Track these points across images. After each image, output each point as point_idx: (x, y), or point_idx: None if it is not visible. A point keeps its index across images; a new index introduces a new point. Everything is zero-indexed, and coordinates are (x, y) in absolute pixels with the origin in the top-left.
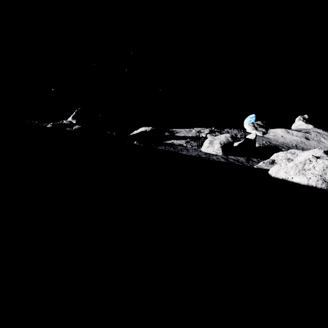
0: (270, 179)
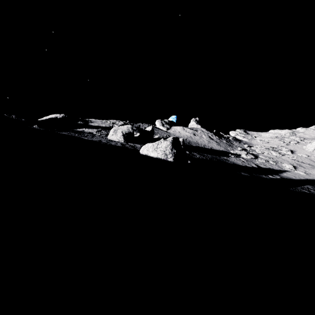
0: (140, 155)
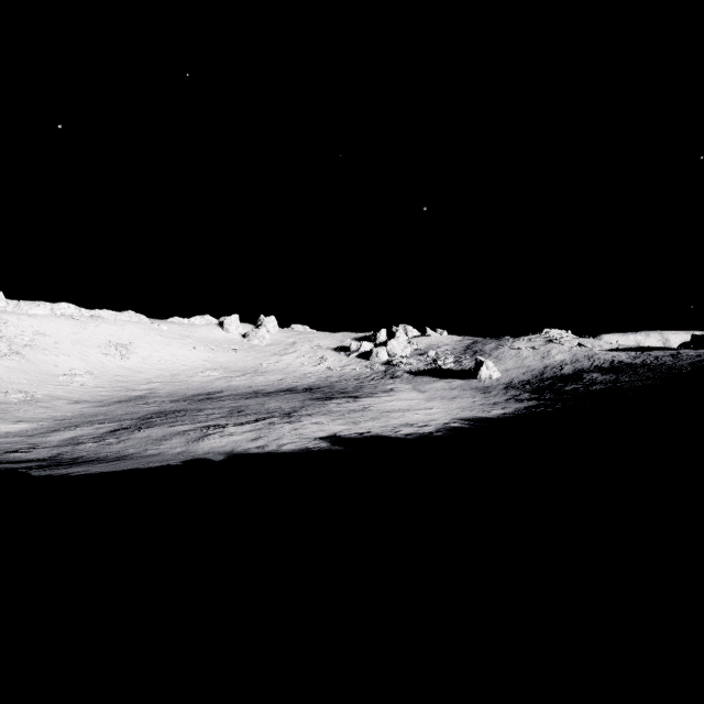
0: None
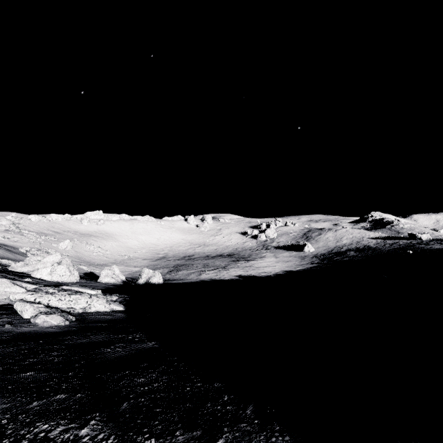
0: (155, 284)
